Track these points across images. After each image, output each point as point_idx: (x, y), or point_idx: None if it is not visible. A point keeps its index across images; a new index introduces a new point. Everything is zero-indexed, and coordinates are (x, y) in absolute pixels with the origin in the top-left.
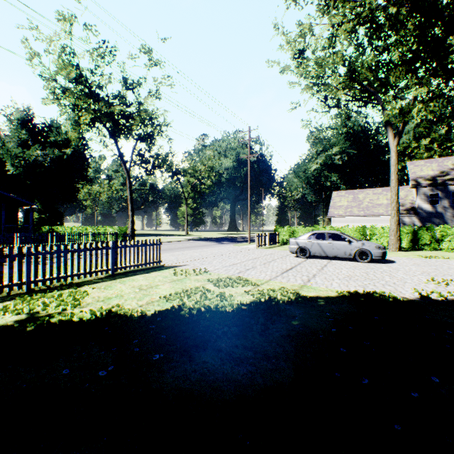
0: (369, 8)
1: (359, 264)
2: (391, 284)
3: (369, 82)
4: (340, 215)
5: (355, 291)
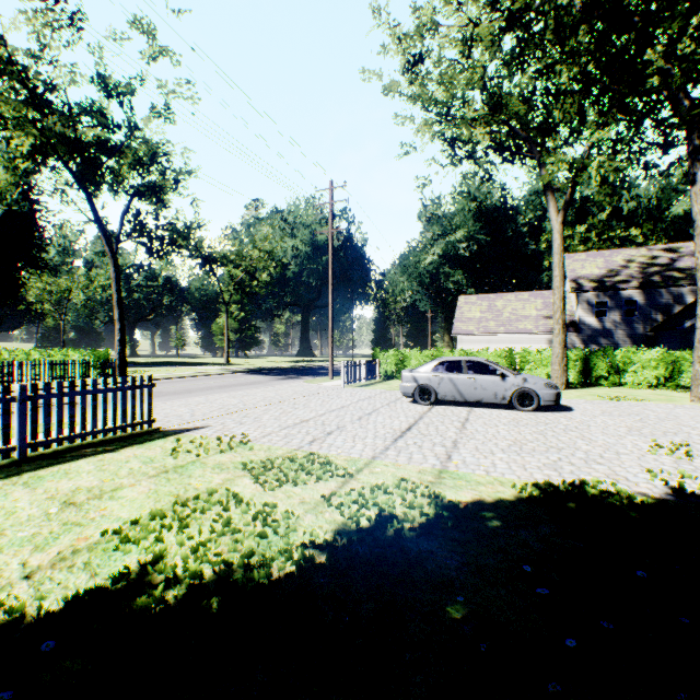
0: None
1: (521, 416)
2: (598, 460)
3: (521, 121)
4: (470, 332)
5: (549, 484)
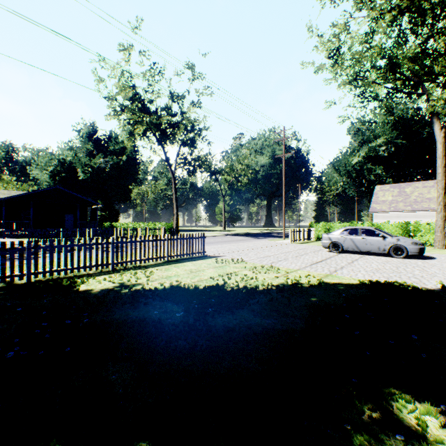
0: None
1: (392, 260)
2: (417, 277)
3: (411, 73)
4: (383, 210)
5: (377, 281)
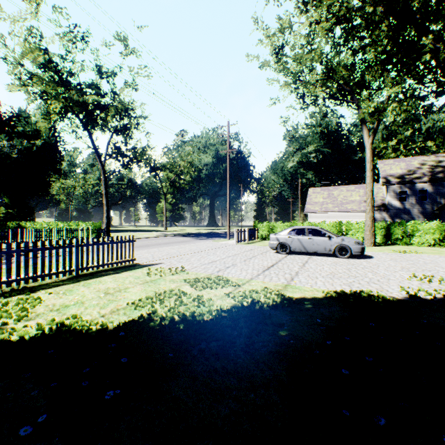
0: (346, 7)
1: (339, 260)
2: (375, 282)
3: (345, 81)
4: (316, 211)
5: (342, 291)
